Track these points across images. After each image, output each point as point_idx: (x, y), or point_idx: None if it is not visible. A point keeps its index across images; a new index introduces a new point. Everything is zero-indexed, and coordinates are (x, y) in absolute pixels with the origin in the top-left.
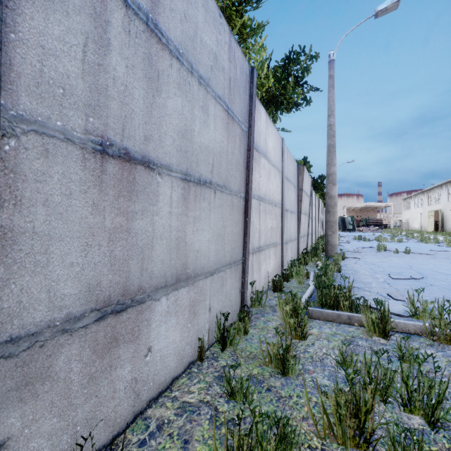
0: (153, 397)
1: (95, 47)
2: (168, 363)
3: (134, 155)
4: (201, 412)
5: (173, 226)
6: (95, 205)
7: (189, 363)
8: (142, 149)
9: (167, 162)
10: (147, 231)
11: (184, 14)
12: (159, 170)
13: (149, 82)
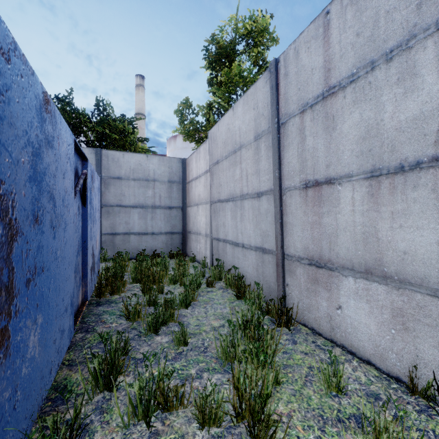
0: (346, 347)
1: (301, 145)
2: (361, 339)
3: (320, 180)
4: None
5: (357, 222)
6: (304, 212)
7: (399, 377)
8: (325, 174)
9: (346, 172)
10: (332, 224)
11: (357, 34)
12: (339, 182)
13: (326, 130)
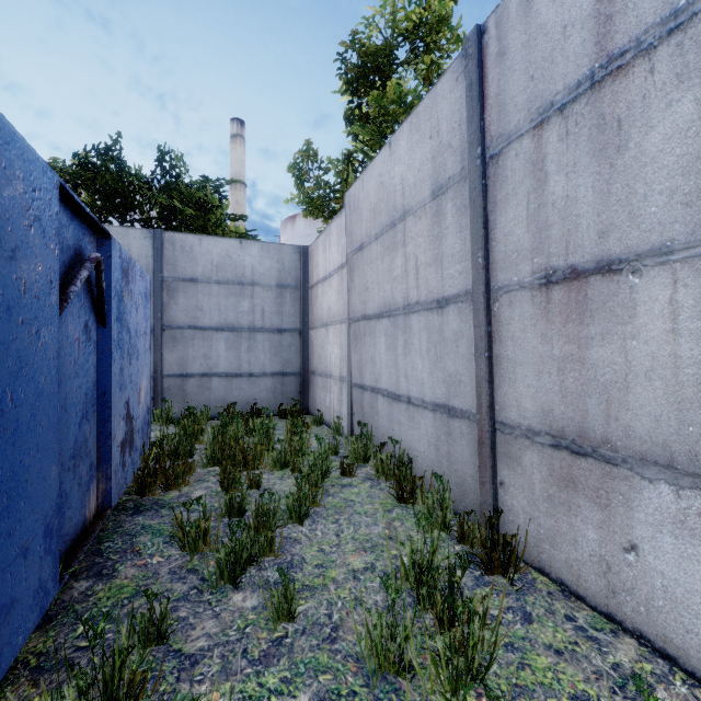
0: (650, 639)
1: (535, 195)
2: (694, 630)
3: (584, 267)
4: (617, 696)
5: (684, 357)
6: (543, 335)
7: None
8: (596, 252)
9: (654, 243)
10: (614, 363)
11: None
12: (634, 266)
13: (600, 155)
